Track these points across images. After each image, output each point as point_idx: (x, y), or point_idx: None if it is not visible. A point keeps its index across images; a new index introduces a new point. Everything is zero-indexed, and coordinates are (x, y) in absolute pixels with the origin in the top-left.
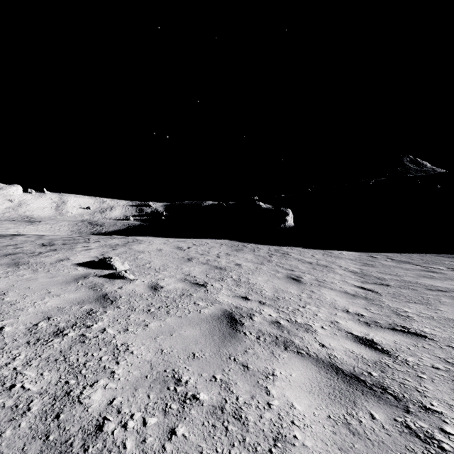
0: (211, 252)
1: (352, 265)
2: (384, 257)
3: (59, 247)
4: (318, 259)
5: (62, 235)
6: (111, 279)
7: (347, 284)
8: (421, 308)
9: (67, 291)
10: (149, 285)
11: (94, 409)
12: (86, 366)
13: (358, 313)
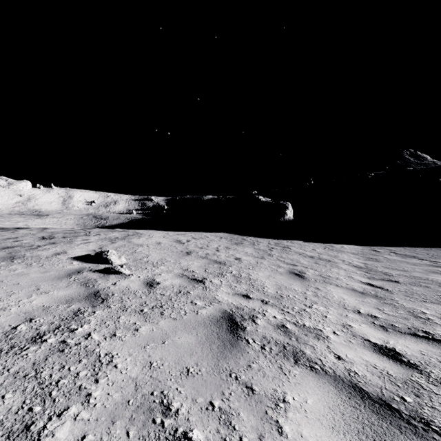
0: (211, 245)
1: (355, 259)
2: (388, 251)
3: (58, 241)
4: (319, 253)
5: (64, 228)
6: (105, 274)
7: (353, 280)
8: (440, 309)
9: (57, 287)
10: (144, 281)
11: None
12: (59, 385)
13: (371, 315)
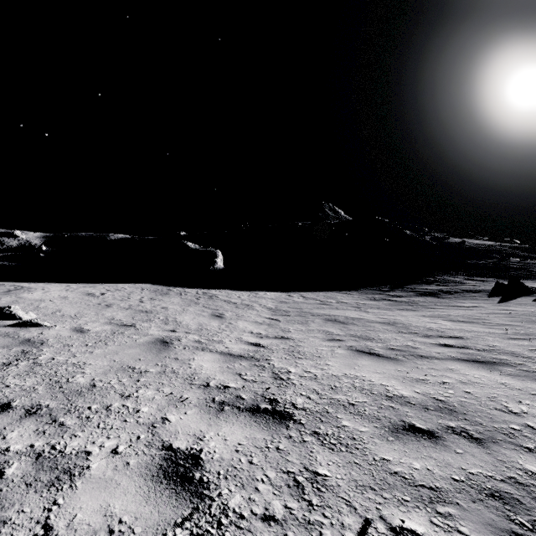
0: (132, 297)
1: (270, 303)
2: (299, 296)
3: None
4: (243, 299)
5: None
6: (22, 327)
7: (260, 316)
8: (299, 326)
9: None
10: (73, 329)
11: (84, 383)
12: (59, 373)
13: (259, 333)
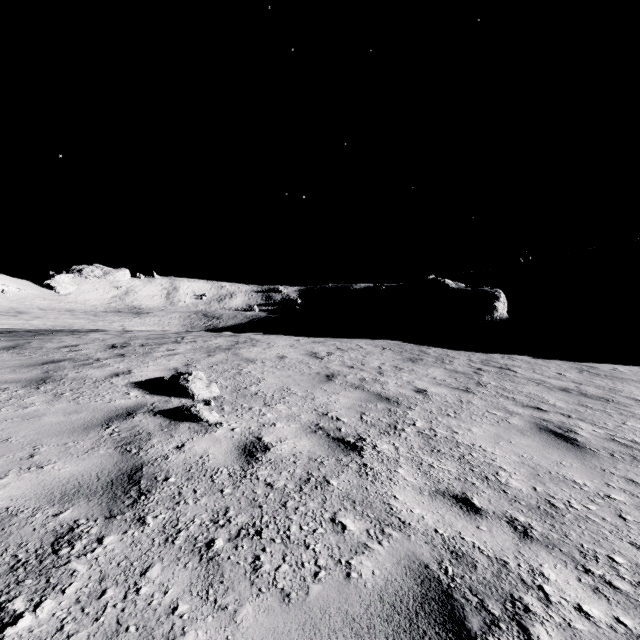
0: (367, 362)
1: None
2: None
3: (131, 351)
4: (575, 381)
5: (154, 332)
6: (173, 420)
7: None
8: None
9: (68, 452)
10: (240, 441)
11: None
12: None
13: None
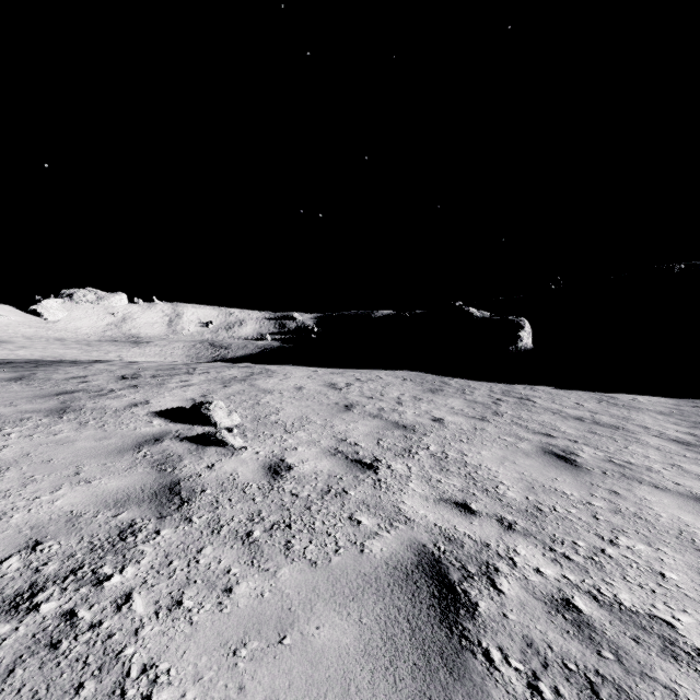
0: (387, 393)
1: (670, 426)
2: None
3: (143, 382)
4: (592, 411)
5: (161, 362)
6: (200, 445)
7: (686, 473)
8: None
9: (110, 471)
10: (265, 462)
11: None
12: None
13: None
